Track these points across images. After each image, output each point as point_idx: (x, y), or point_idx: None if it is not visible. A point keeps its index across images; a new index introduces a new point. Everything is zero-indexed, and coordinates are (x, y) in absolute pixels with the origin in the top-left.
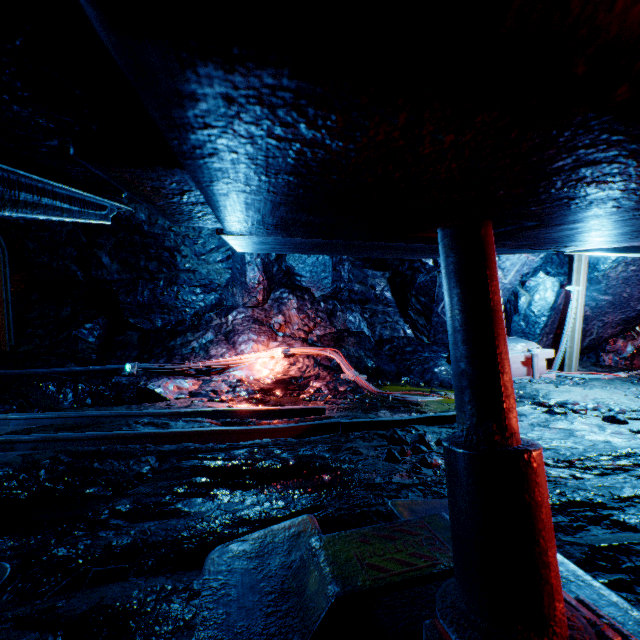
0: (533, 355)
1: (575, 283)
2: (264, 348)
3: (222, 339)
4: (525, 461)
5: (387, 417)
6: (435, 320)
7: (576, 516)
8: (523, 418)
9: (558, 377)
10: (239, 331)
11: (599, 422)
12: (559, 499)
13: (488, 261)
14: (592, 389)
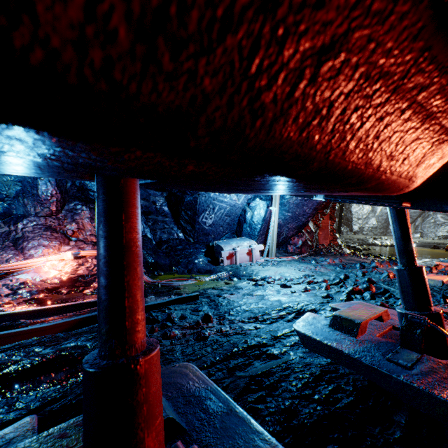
0: (252, 248)
1: (274, 205)
2: (55, 252)
3: (10, 245)
4: (132, 370)
5: (152, 301)
6: (198, 227)
7: (249, 356)
8: (240, 290)
9: (266, 261)
10: (29, 238)
11: (278, 288)
12: (243, 346)
13: (126, 206)
14: (280, 267)
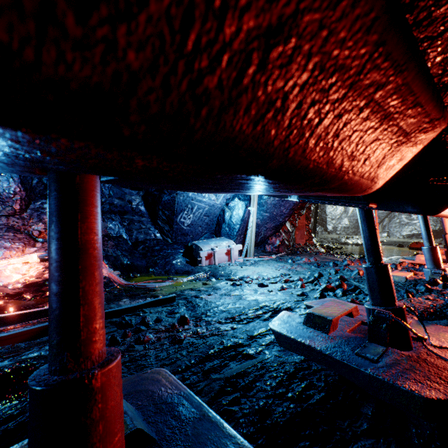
0: (231, 248)
1: (252, 206)
2: (19, 254)
3: None
4: (86, 385)
5: (126, 304)
6: (176, 227)
7: (225, 357)
8: (218, 291)
9: (244, 260)
10: None
11: (256, 287)
12: (219, 347)
13: (82, 205)
14: (258, 267)
